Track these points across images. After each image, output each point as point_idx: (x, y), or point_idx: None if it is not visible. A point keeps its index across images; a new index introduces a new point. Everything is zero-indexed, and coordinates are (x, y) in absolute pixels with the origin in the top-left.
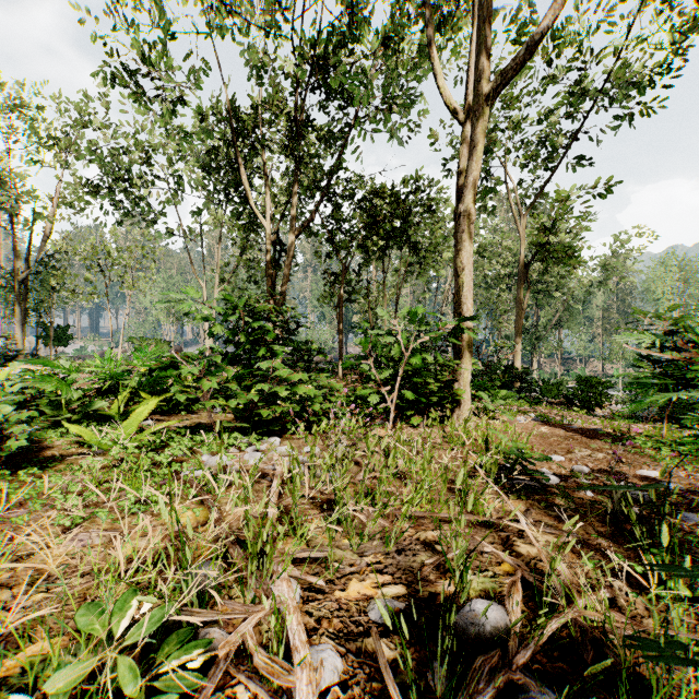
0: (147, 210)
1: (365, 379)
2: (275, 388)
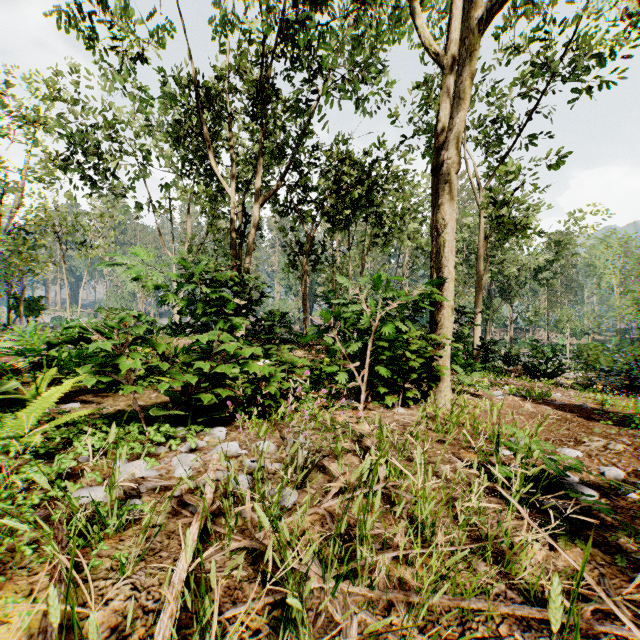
0: (117, 183)
1: (331, 353)
2: (219, 367)
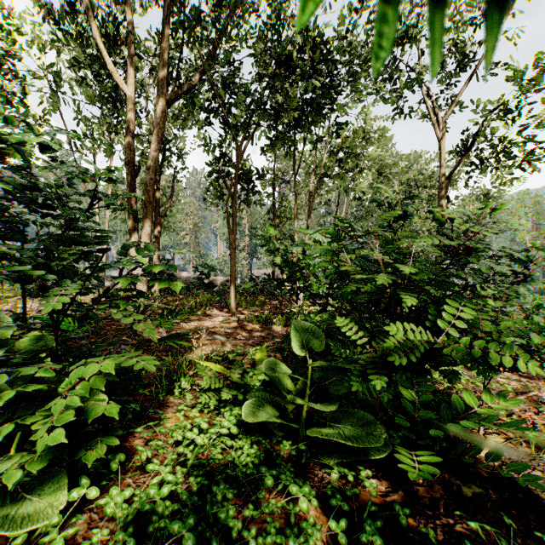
0: (25, 115)
1: None
2: None
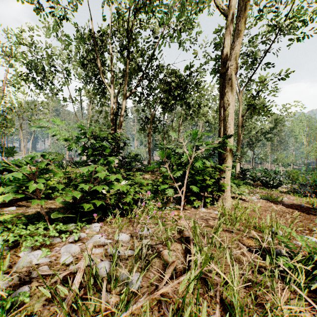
0: (53, 88)
1: (163, 177)
2: (94, 187)
